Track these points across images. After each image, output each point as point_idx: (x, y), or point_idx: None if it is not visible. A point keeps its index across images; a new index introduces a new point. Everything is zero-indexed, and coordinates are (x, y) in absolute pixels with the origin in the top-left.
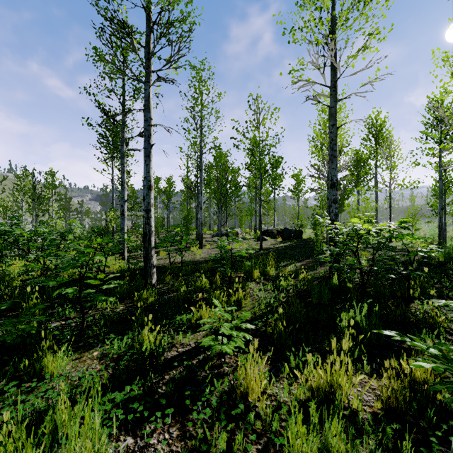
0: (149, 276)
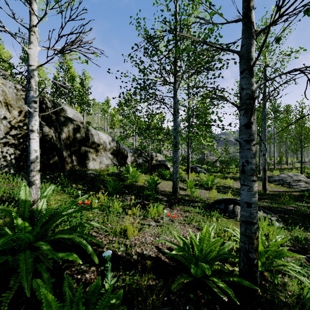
0: (274, 168)
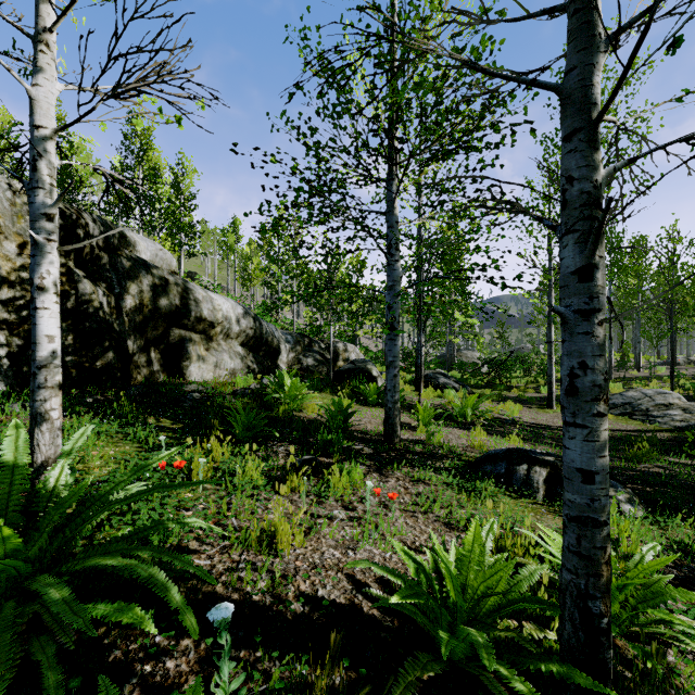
0: (611, 376)
